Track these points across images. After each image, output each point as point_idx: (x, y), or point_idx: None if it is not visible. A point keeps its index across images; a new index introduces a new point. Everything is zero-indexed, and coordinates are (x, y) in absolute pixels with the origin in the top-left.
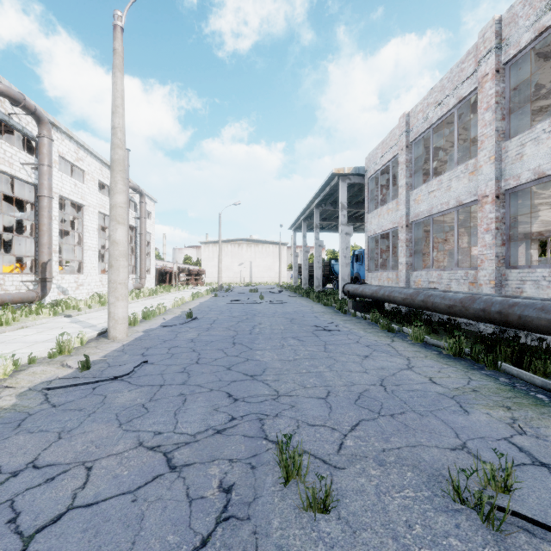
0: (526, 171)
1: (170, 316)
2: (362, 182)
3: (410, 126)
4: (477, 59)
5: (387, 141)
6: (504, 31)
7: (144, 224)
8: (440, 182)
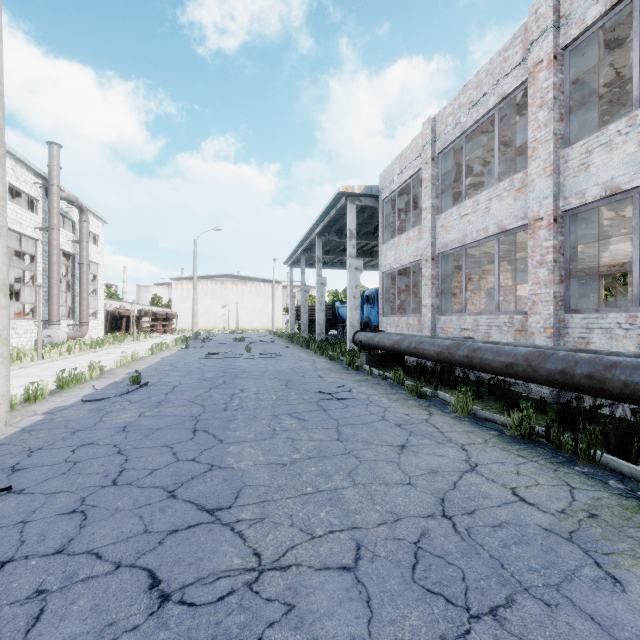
0: (594, 186)
1: (105, 382)
2: (374, 206)
3: (436, 134)
4: (526, 45)
5: (407, 154)
6: (562, 6)
7: (85, 250)
8: (476, 204)
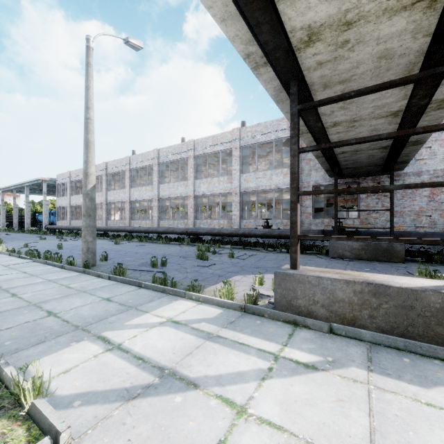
0: None
1: None
2: (54, 184)
3: (71, 176)
4: None
5: (64, 175)
6: None
7: None
8: (78, 197)
